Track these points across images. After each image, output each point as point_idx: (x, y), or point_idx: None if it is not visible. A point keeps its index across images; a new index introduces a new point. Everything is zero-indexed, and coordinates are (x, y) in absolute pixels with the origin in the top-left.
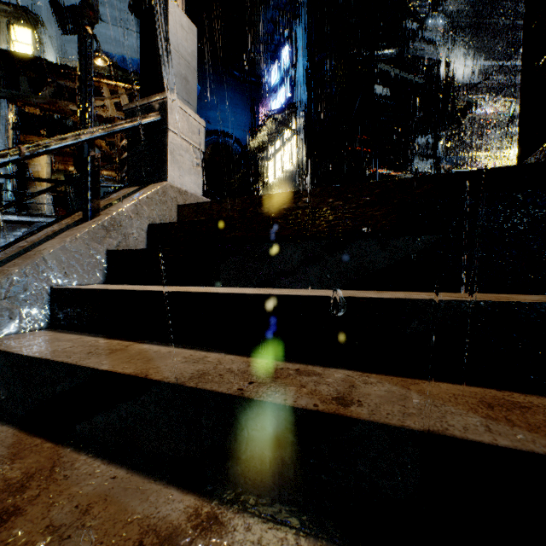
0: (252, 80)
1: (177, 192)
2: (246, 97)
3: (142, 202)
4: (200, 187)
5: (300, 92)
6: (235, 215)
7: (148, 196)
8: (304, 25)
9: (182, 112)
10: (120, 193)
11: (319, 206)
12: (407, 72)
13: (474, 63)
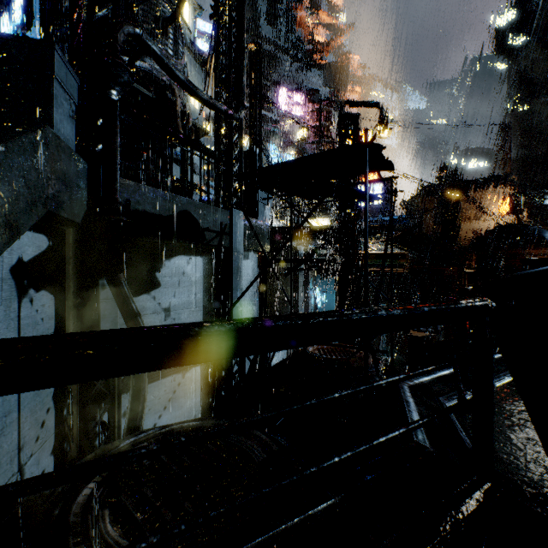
0: None
1: None
2: None
3: None
4: None
5: None
6: None
7: None
8: None
9: None
10: None
11: None
12: (138, 83)
13: None
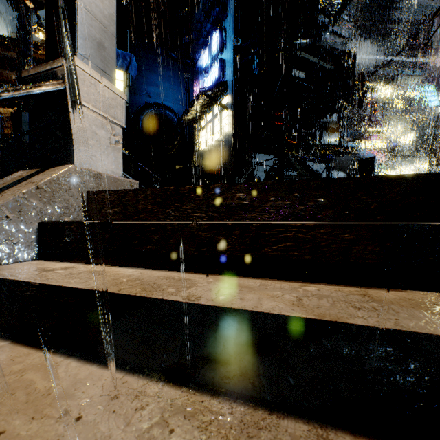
0: (187, 62)
1: (87, 176)
2: (182, 76)
3: (28, 195)
4: (121, 166)
5: (228, 73)
6: (153, 208)
7: (40, 186)
8: (232, 15)
9: (95, 81)
10: (13, 177)
11: (257, 205)
12: (319, 60)
13: (366, 57)
